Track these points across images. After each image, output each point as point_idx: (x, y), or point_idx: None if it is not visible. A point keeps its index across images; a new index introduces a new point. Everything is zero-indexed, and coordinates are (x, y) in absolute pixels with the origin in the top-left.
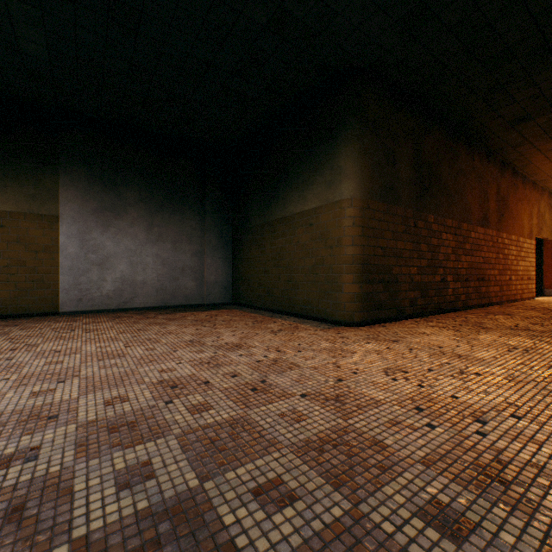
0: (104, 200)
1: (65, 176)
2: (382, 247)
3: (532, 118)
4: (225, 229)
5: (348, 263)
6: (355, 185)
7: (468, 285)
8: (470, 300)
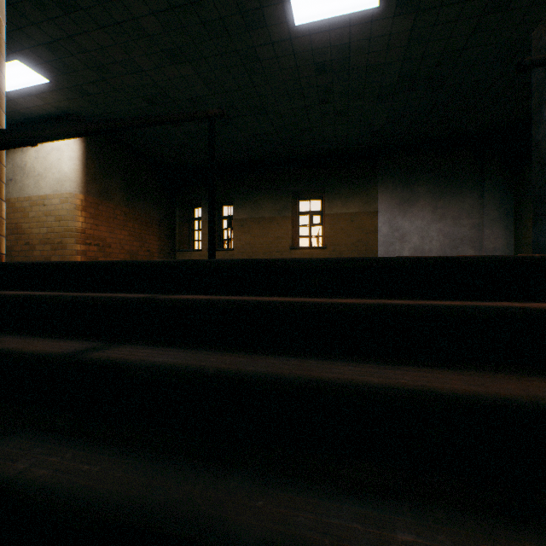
0: (403, 196)
1: (380, 186)
2: None
3: None
4: (504, 202)
5: None
6: None
7: None
8: None
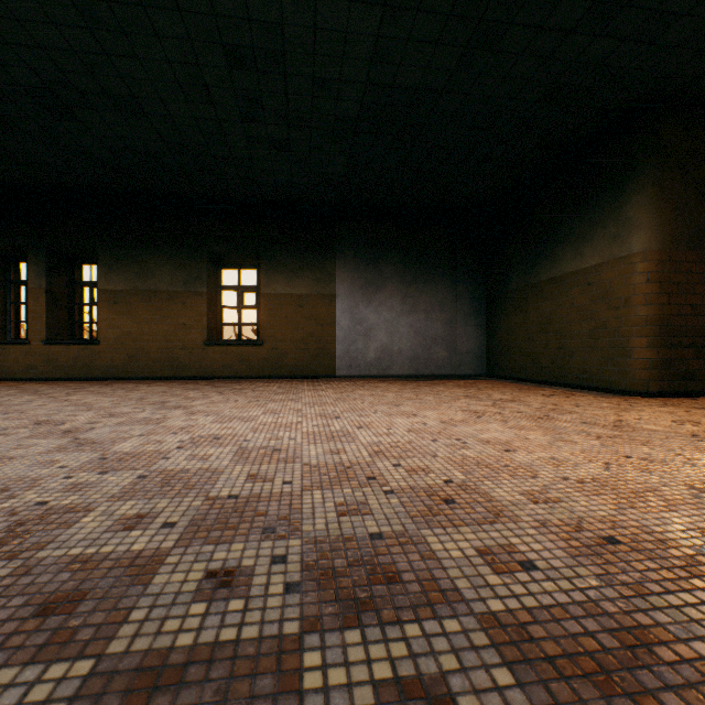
0: (368, 277)
1: (339, 260)
2: (692, 304)
3: None
4: (477, 295)
5: (638, 325)
6: (649, 236)
7: None
8: None
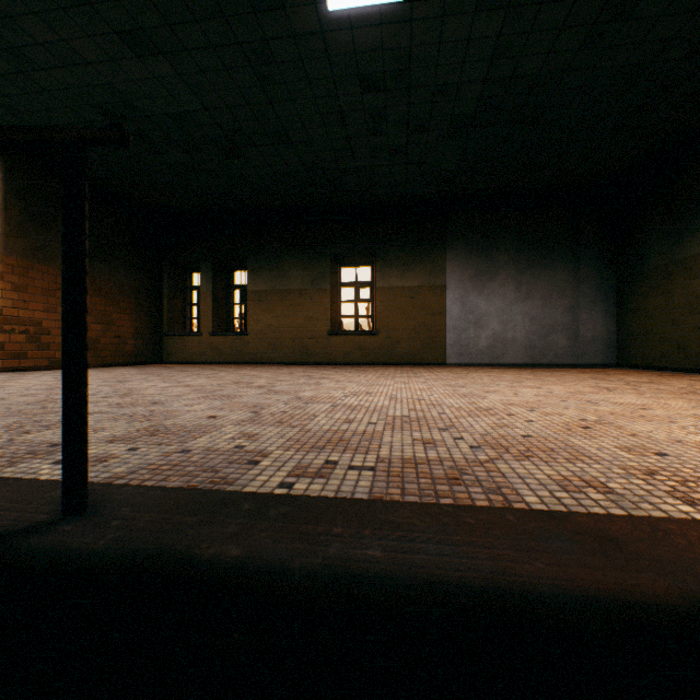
0: (478, 266)
1: (450, 252)
2: None
3: None
4: (605, 278)
5: None
6: None
7: None
8: None
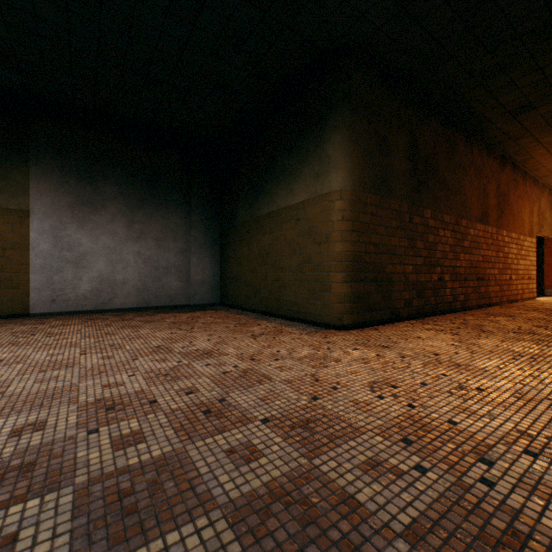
0: (80, 194)
1: (36, 168)
2: (374, 243)
3: (535, 107)
4: (212, 226)
5: (336, 261)
6: (345, 176)
7: (467, 285)
8: (469, 301)
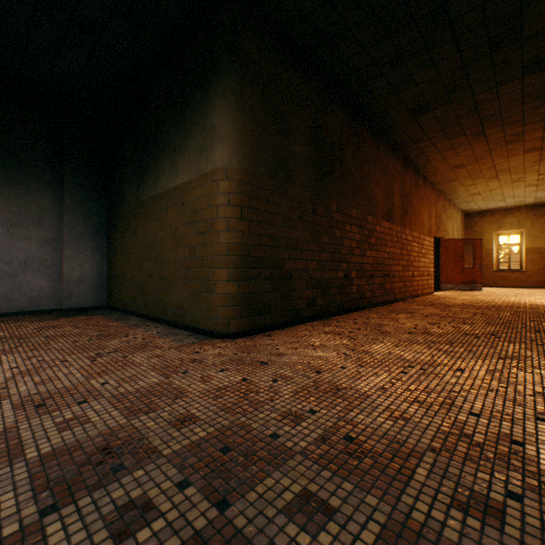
0: None
1: None
2: (271, 235)
3: (431, 109)
4: (96, 212)
5: (221, 254)
6: (231, 151)
7: (374, 282)
8: (376, 297)
